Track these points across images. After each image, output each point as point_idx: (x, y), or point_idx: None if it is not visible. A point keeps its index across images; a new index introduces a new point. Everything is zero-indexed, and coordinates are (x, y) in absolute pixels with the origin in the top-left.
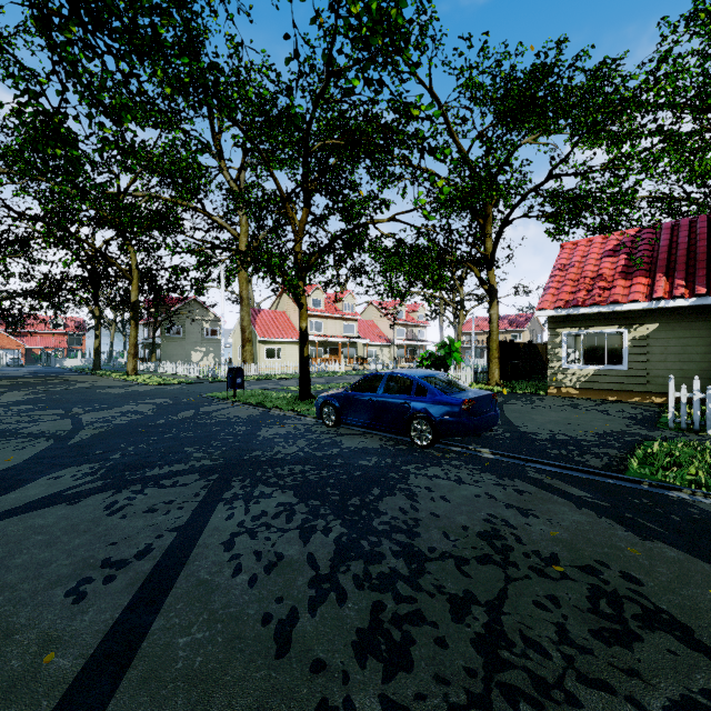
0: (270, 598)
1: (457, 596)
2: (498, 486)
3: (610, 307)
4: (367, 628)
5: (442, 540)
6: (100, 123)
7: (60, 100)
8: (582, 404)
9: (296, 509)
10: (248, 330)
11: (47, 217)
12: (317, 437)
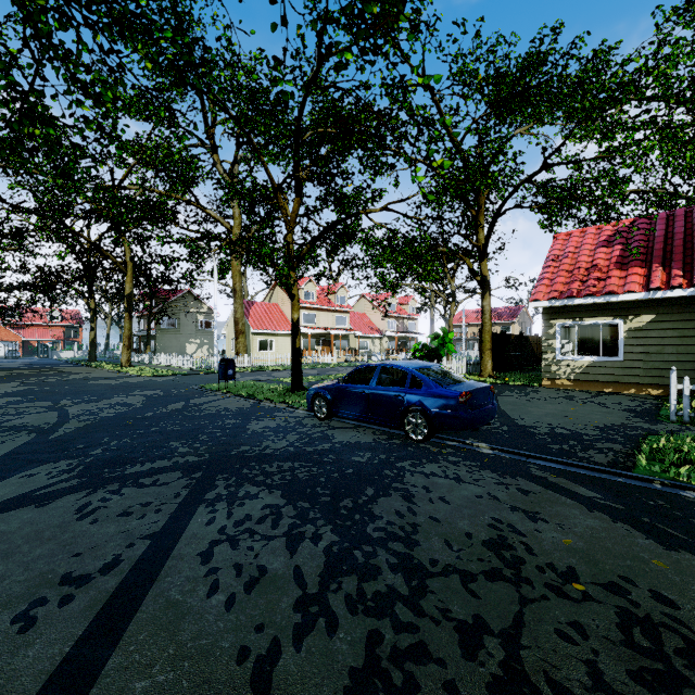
0: (249, 625)
1: (465, 622)
2: (500, 485)
3: (605, 297)
4: (361, 667)
5: (444, 550)
6: (79, 102)
7: (35, 75)
8: (578, 396)
9: (283, 512)
10: (241, 322)
11: (41, 209)
12: (308, 430)
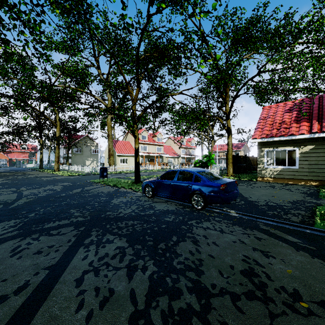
0: None
1: None
2: (244, 234)
3: (289, 137)
4: None
5: (219, 277)
6: (21, 31)
7: None
8: (276, 186)
9: (126, 251)
10: (111, 150)
11: (16, 96)
12: (142, 203)
